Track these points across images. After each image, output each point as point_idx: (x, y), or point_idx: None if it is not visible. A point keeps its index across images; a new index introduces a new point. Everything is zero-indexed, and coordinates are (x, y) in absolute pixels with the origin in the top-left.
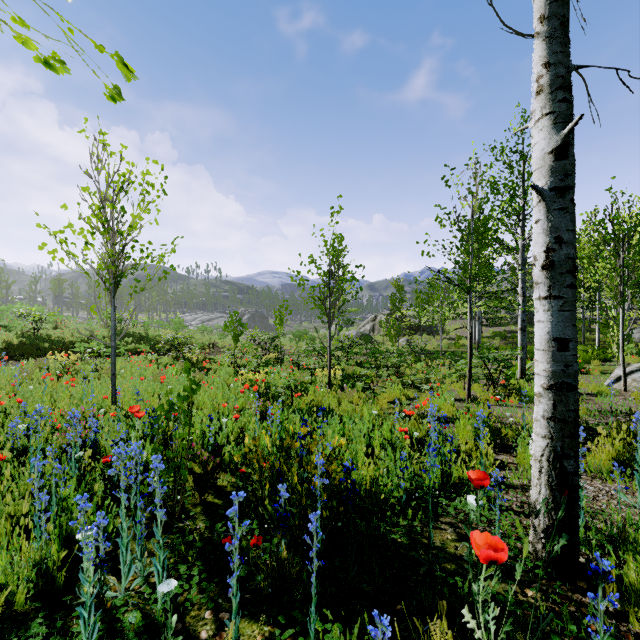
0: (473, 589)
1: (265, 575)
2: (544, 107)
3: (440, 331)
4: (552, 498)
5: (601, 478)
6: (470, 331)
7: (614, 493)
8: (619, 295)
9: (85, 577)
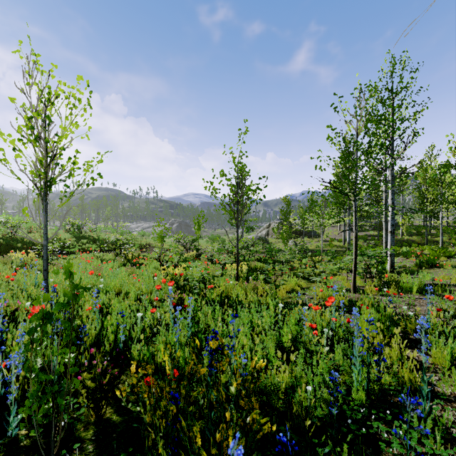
0: None
1: None
2: None
3: (321, 234)
4: None
5: None
6: (355, 233)
7: None
8: None
9: None
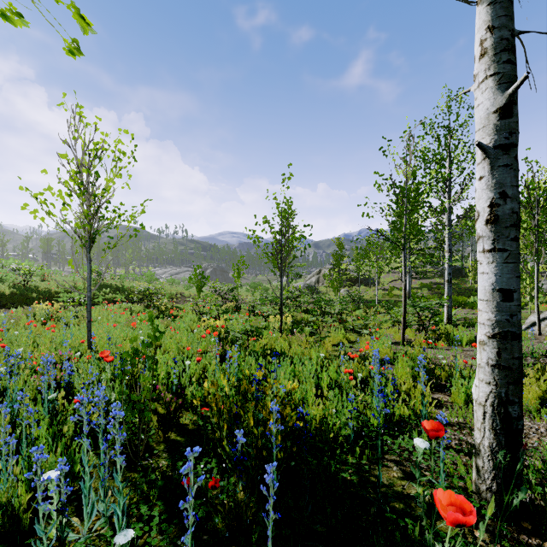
0: (427, 537)
1: (222, 517)
2: (488, 69)
3: (376, 283)
4: (496, 441)
5: (529, 416)
6: (404, 283)
7: (543, 431)
8: (534, 251)
9: (41, 528)
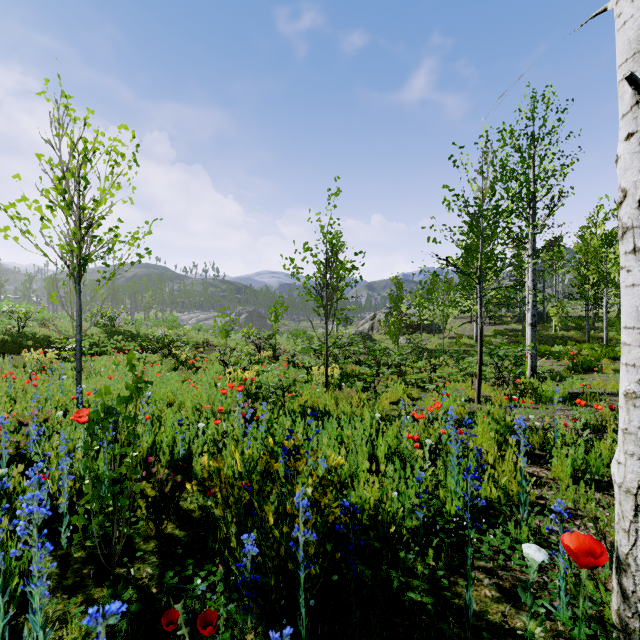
0: None
1: None
2: None
3: (443, 328)
4: None
5: None
6: (480, 325)
7: None
8: None
9: None
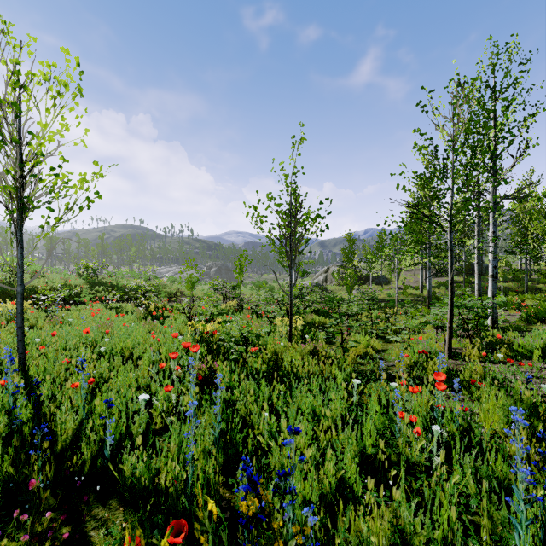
0: None
1: None
2: None
3: (396, 280)
4: None
5: None
6: (451, 276)
7: None
8: None
9: None
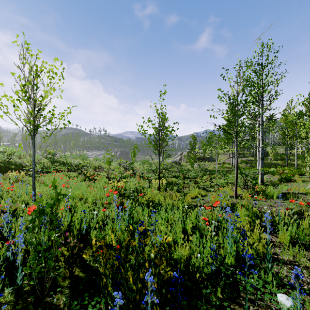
0: None
1: None
2: None
3: (216, 160)
4: None
5: None
6: (236, 159)
7: None
8: None
9: None
